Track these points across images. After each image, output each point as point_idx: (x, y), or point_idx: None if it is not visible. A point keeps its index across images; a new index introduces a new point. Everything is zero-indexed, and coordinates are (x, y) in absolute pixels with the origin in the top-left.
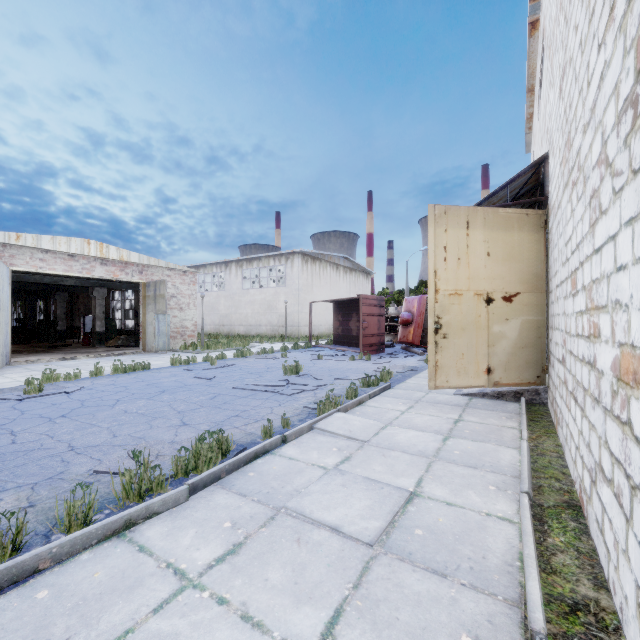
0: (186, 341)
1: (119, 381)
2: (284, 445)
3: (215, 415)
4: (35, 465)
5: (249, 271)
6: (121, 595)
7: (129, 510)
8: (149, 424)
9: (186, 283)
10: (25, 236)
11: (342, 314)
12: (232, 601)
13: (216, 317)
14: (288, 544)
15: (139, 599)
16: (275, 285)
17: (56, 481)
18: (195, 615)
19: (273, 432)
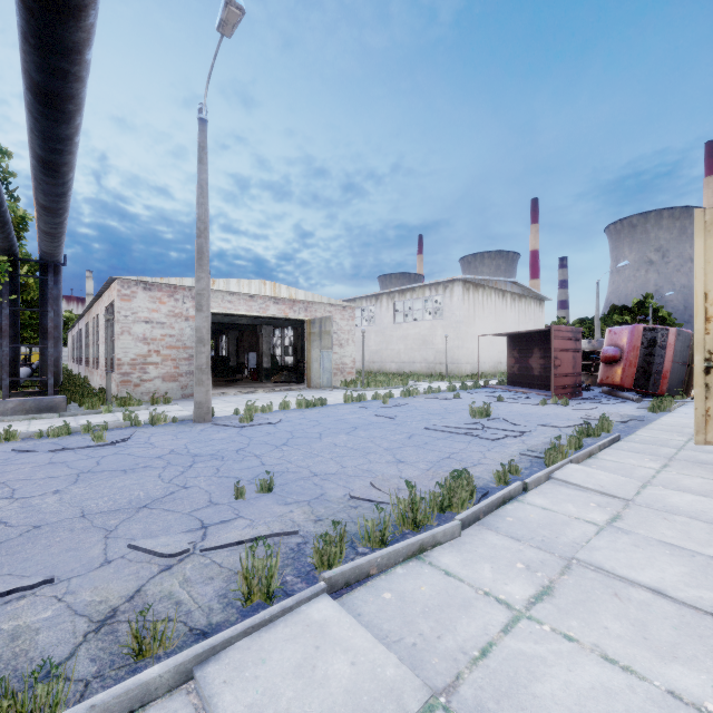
0: (345, 378)
1: (307, 415)
2: (526, 493)
3: (425, 455)
4: (296, 485)
5: (397, 303)
6: (459, 611)
7: (420, 536)
8: (366, 458)
9: (345, 319)
10: (218, 281)
11: (519, 349)
12: (580, 640)
13: (366, 353)
14: (606, 597)
15: (479, 618)
16: (424, 318)
17: (324, 501)
18: (549, 644)
19: (509, 478)
